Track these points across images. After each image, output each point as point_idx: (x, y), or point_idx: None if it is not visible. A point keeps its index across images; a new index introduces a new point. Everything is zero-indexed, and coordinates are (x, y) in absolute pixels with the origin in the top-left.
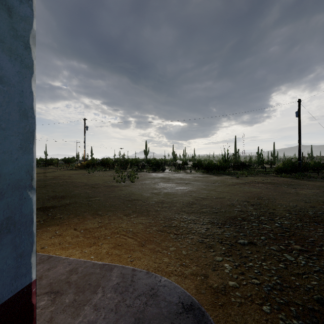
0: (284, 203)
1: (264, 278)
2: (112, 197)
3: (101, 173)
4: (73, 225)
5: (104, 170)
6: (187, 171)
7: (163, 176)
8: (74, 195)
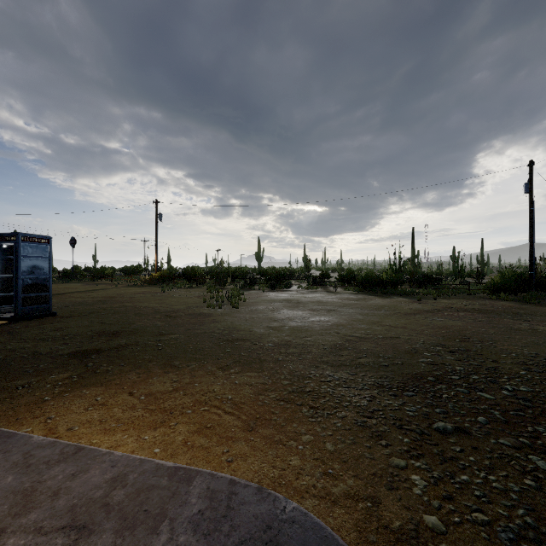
0: (513, 349)
1: (496, 511)
2: (199, 334)
3: (183, 292)
4: (128, 386)
5: (188, 287)
6: (329, 289)
7: (287, 297)
8: (136, 329)
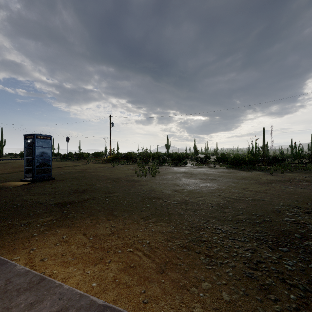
0: None
1: None
2: (131, 193)
3: (124, 166)
4: (84, 228)
5: (127, 163)
6: (210, 165)
7: (185, 170)
8: (95, 189)
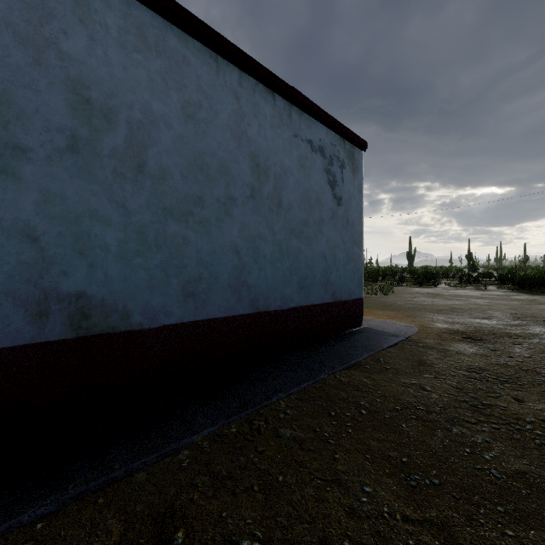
0: None
1: (454, 328)
2: (366, 303)
3: None
4: None
5: None
6: (481, 287)
7: (430, 291)
8: None
